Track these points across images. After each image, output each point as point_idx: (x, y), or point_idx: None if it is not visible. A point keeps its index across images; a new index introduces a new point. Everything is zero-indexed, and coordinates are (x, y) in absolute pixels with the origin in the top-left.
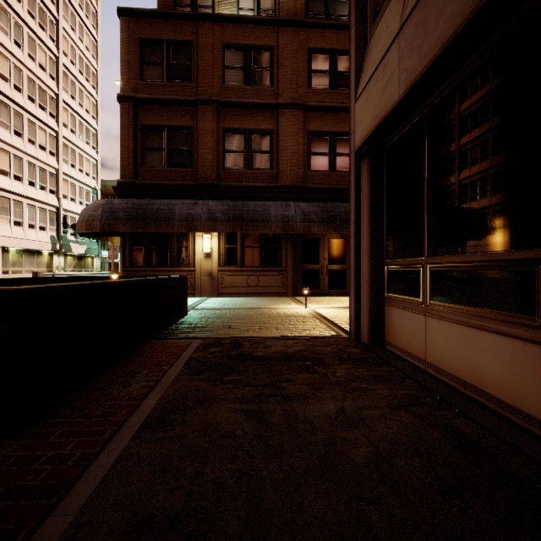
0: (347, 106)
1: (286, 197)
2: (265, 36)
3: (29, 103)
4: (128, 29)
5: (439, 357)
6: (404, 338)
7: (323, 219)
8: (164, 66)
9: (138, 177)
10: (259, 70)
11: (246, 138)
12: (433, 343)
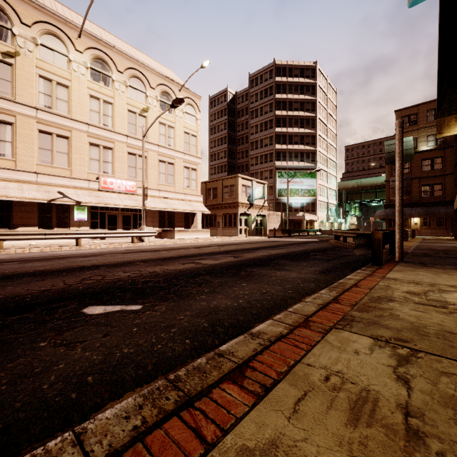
0: None
1: (448, 204)
2: (438, 153)
3: (322, 166)
4: None
5: None
6: None
7: None
8: None
9: (390, 202)
10: (436, 164)
11: (430, 186)
12: None
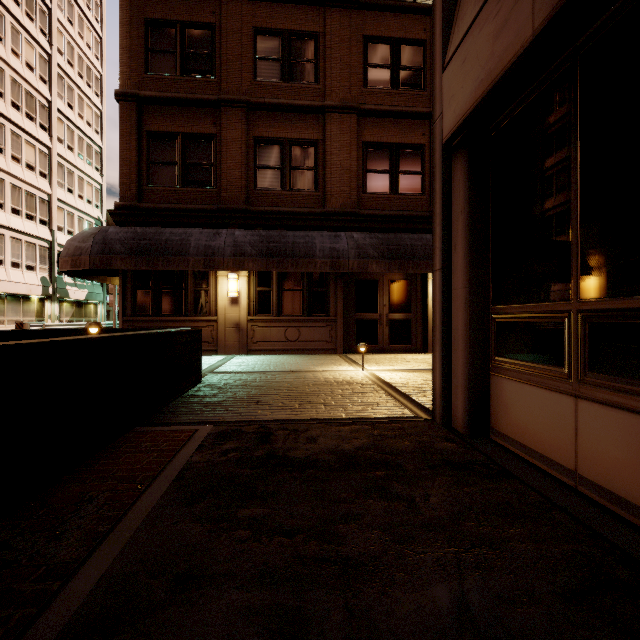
0: (412, 111)
1: (335, 226)
2: (308, 19)
3: (13, 111)
4: (129, 6)
5: (607, 473)
6: (529, 430)
7: (383, 254)
8: (177, 55)
9: (143, 199)
10: (301, 63)
11: (284, 150)
12: (593, 446)
